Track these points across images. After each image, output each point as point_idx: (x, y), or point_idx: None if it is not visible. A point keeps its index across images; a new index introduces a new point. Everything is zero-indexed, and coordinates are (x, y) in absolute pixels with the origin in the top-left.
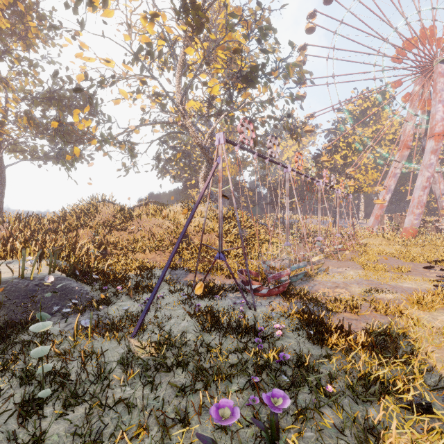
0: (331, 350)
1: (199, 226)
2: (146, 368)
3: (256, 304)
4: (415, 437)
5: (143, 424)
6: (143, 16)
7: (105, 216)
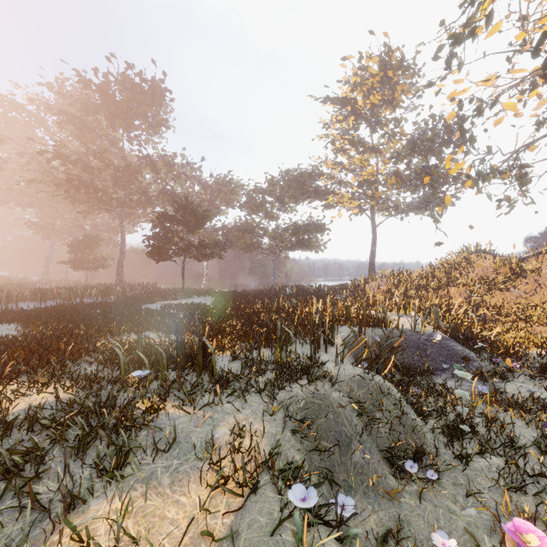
0: None
1: None
2: None
3: None
4: None
5: None
6: None
7: (481, 272)
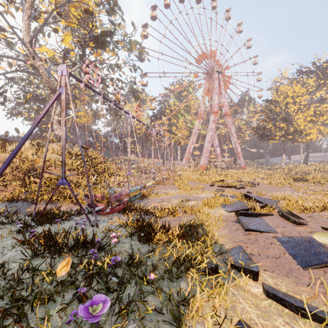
0: (156, 245)
1: (49, 161)
2: None
3: (99, 222)
4: (210, 293)
5: None
6: None
7: None
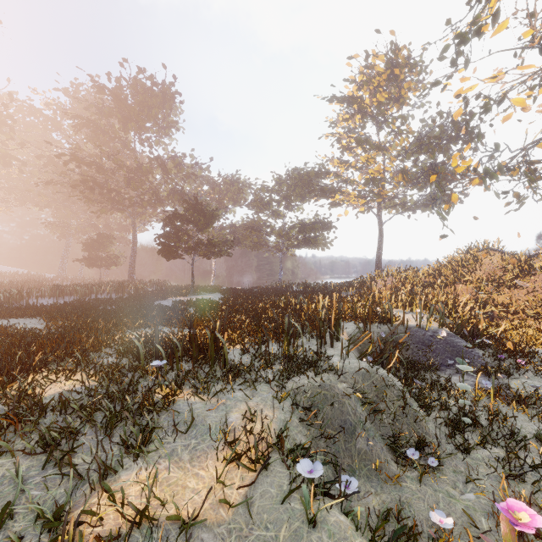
0: None
1: None
2: None
3: None
4: None
5: None
6: None
7: (488, 269)
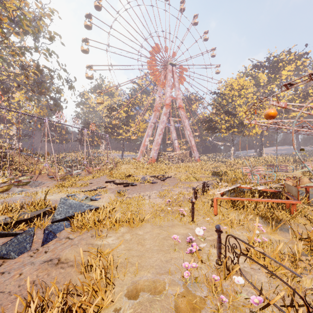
0: None
1: None
2: None
3: None
4: None
5: None
6: None
7: None
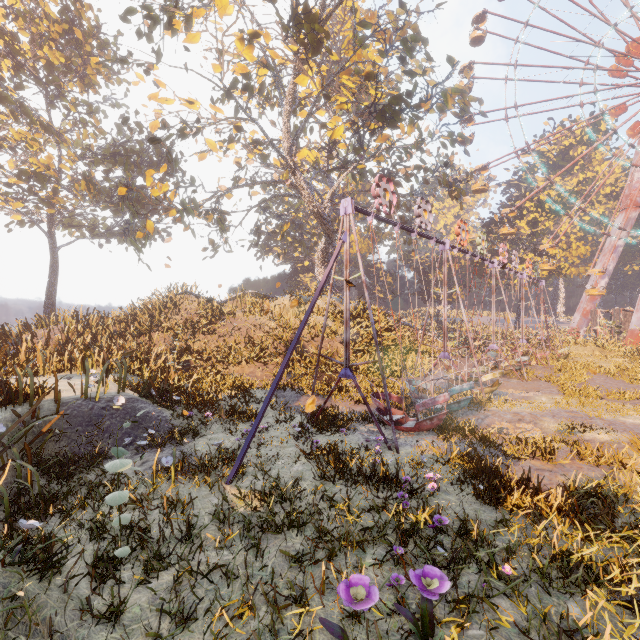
0: (510, 515)
1: (315, 328)
2: (248, 526)
3: (398, 443)
4: None
5: (247, 602)
6: (238, 38)
7: (186, 314)
